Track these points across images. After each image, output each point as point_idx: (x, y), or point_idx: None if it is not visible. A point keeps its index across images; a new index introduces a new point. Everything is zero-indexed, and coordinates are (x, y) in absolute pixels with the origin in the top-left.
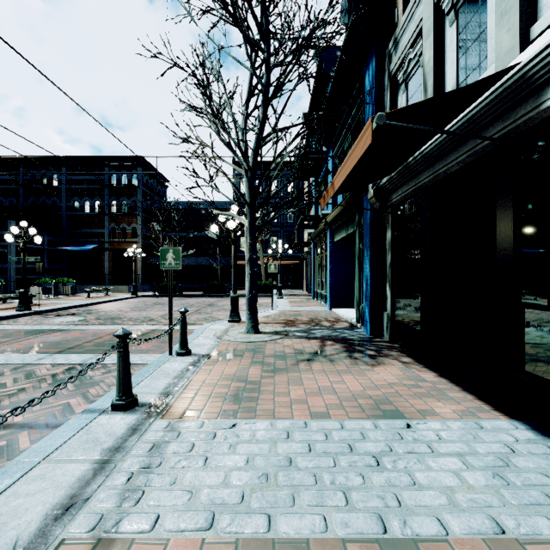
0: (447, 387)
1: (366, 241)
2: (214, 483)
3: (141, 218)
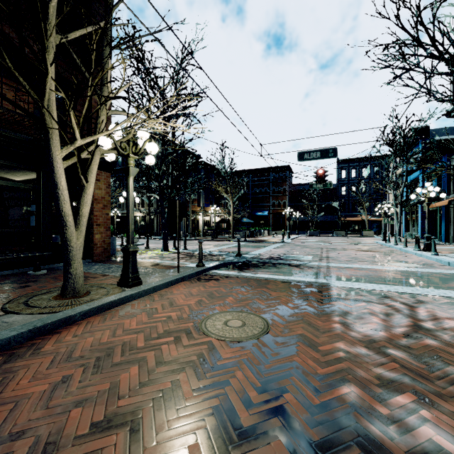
0: None
1: (443, 214)
2: None
3: (288, 197)
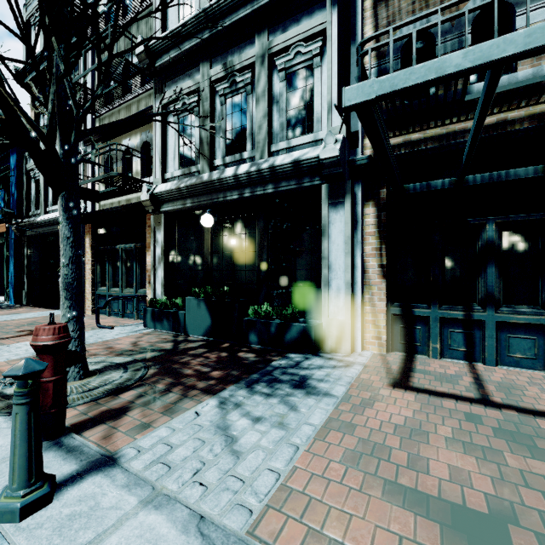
0: (44, 309)
1: (11, 252)
2: None
3: None
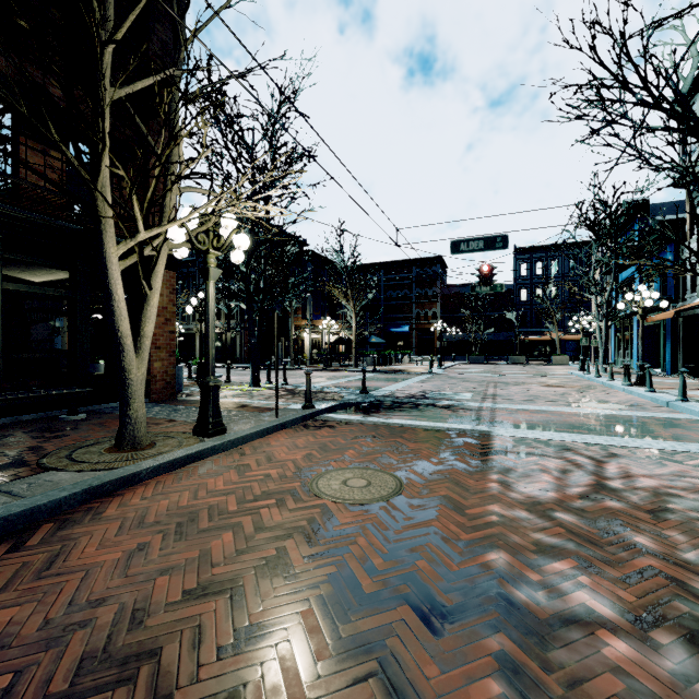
0: None
1: (668, 331)
2: None
3: (439, 304)
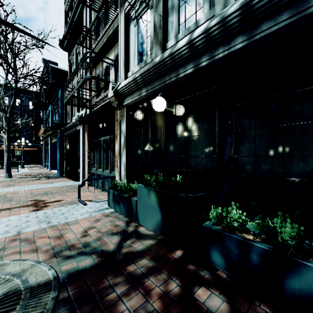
0: (68, 180)
1: (58, 145)
2: (7, 190)
3: None
